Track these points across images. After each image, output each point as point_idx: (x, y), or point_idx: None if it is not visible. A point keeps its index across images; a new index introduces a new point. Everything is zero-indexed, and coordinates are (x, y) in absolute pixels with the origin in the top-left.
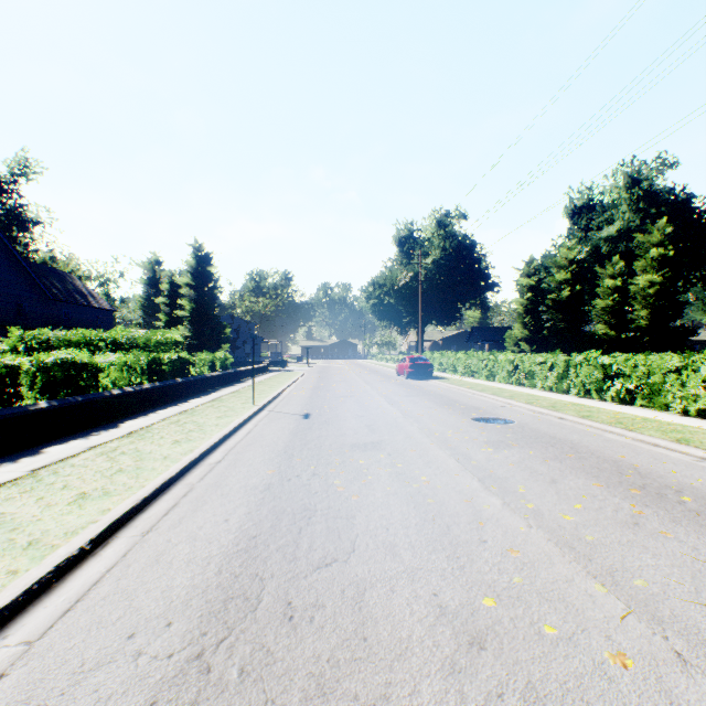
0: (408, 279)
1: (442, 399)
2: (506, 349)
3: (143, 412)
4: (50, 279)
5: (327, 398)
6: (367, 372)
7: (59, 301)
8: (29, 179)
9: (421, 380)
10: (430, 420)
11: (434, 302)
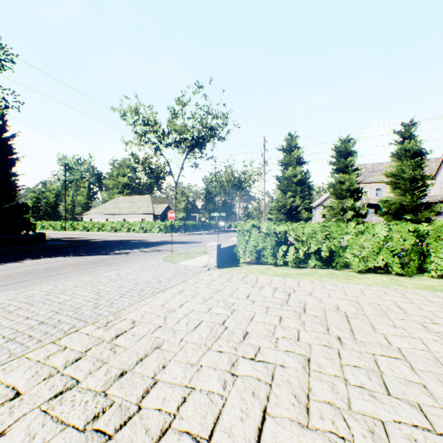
0: None
1: None
2: None
3: None
4: None
5: None
6: None
7: None
8: None
9: None
10: None
11: None
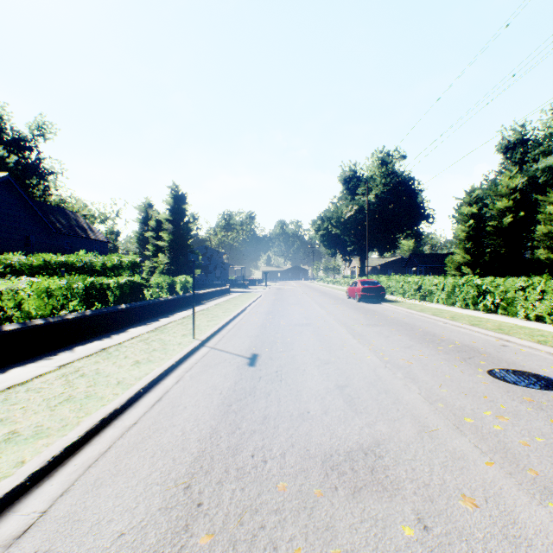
0: (353, 212)
1: (415, 331)
2: (447, 273)
3: (59, 348)
4: (56, 216)
5: (280, 327)
6: (318, 294)
7: (61, 234)
8: (46, 138)
9: (373, 303)
10: (430, 376)
11: (376, 232)
